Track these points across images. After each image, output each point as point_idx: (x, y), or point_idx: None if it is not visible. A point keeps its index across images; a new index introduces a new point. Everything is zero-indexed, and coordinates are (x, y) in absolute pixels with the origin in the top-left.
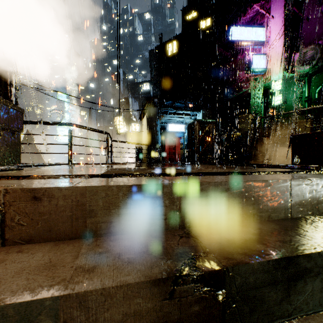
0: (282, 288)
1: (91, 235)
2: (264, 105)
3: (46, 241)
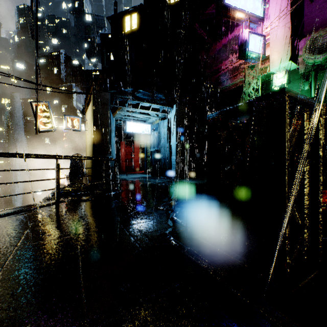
0: None
1: None
2: None
3: None
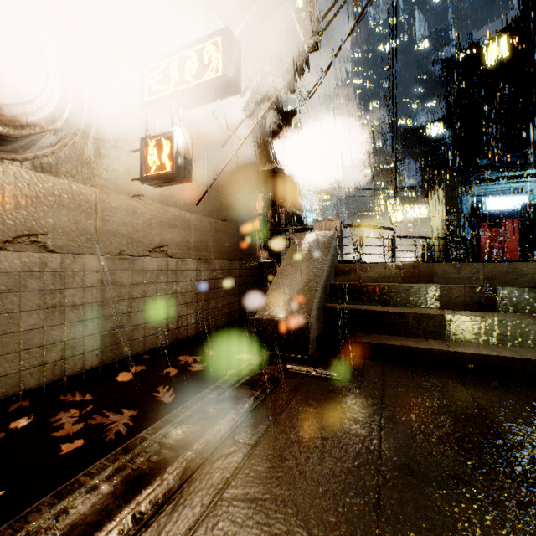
0: (532, 300)
1: (435, 283)
2: None
3: (417, 283)
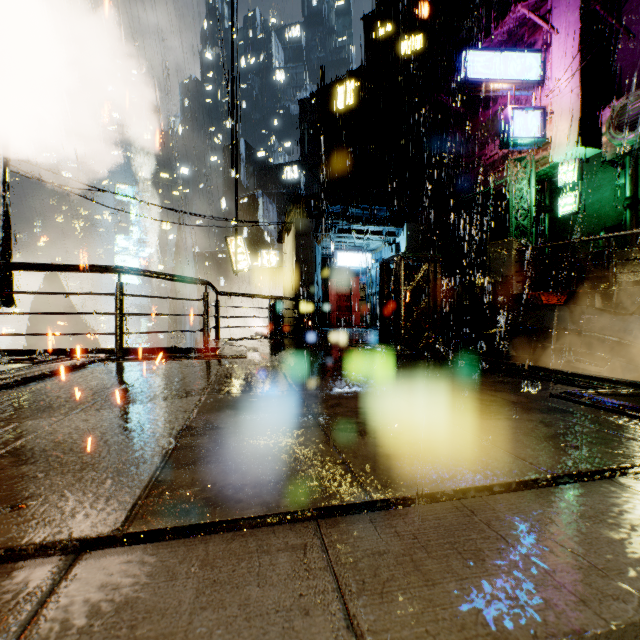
0: None
1: None
2: (535, 214)
3: None
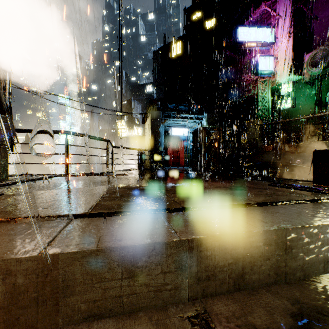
0: None
1: (65, 322)
2: (271, 109)
3: None
